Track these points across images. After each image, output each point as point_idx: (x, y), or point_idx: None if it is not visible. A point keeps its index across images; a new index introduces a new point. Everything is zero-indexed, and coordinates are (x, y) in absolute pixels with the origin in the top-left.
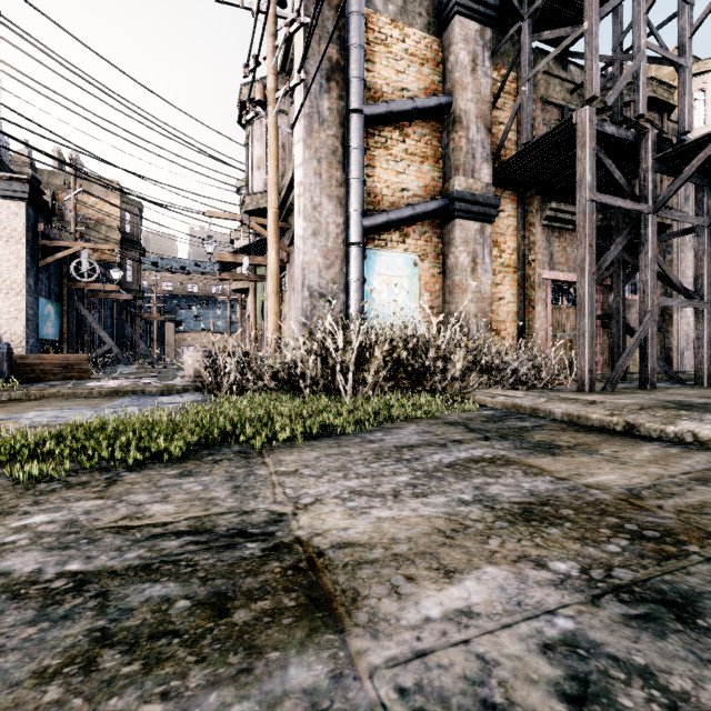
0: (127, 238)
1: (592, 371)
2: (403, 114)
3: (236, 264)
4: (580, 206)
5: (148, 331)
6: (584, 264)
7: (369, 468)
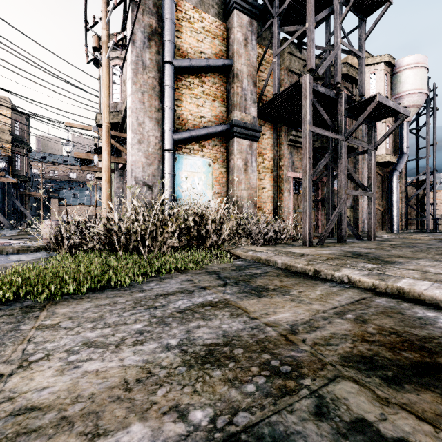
0: (16, 138)
1: (311, 233)
2: (201, 68)
3: (92, 160)
4: (304, 133)
5: (37, 204)
6: (306, 169)
7: (120, 317)
